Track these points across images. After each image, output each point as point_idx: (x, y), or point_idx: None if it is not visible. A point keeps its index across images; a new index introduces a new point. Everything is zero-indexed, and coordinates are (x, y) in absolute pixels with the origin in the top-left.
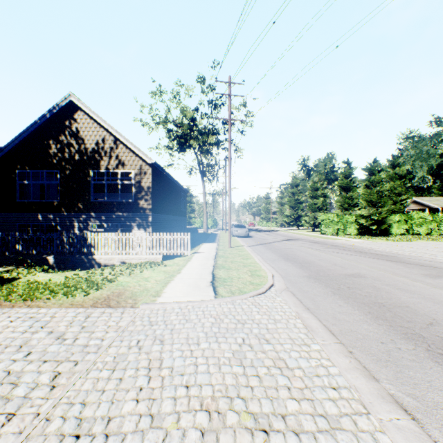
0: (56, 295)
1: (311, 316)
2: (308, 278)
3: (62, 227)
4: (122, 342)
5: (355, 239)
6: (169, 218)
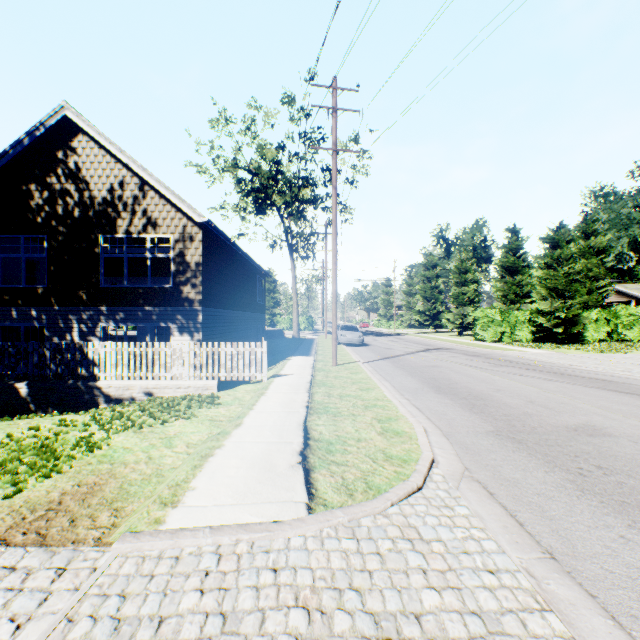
0: None
1: (580, 595)
2: (498, 439)
3: (52, 331)
4: None
5: (534, 350)
6: (237, 315)
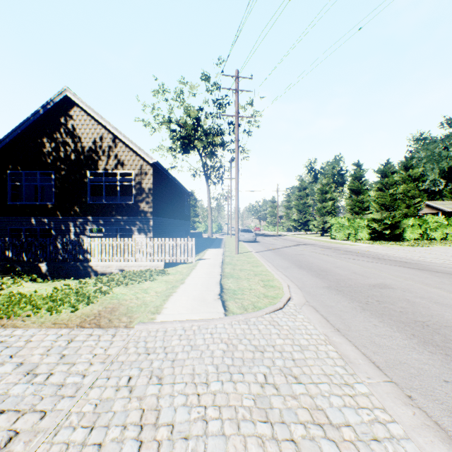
0: (38, 312)
1: (344, 341)
2: (328, 289)
3: (57, 231)
4: (109, 381)
5: (368, 245)
6: (172, 222)
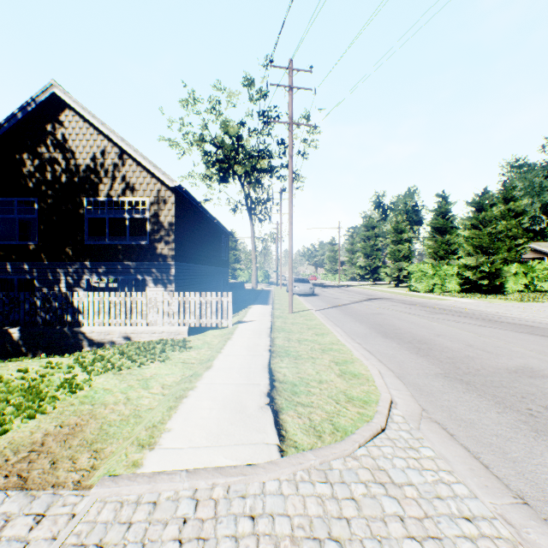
0: None
1: None
2: (448, 380)
3: (42, 282)
4: None
5: (463, 299)
6: (204, 269)
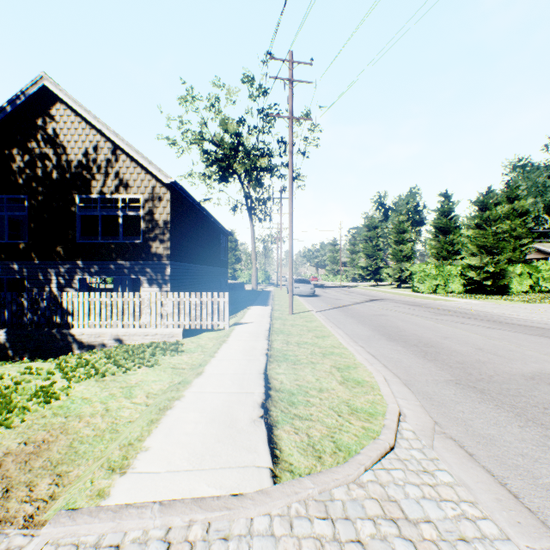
0: None
1: None
2: (460, 388)
3: (32, 282)
4: None
5: (468, 300)
6: (202, 269)
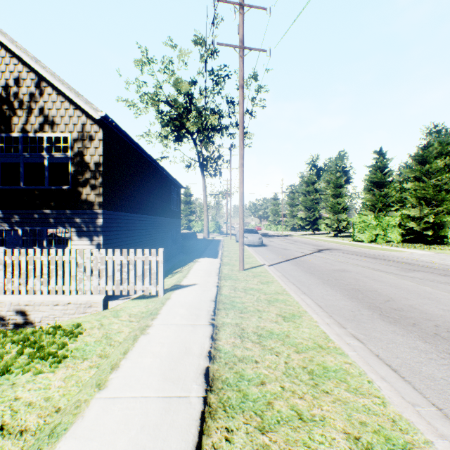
0: None
1: None
2: None
3: None
4: None
5: (417, 250)
6: (149, 220)
